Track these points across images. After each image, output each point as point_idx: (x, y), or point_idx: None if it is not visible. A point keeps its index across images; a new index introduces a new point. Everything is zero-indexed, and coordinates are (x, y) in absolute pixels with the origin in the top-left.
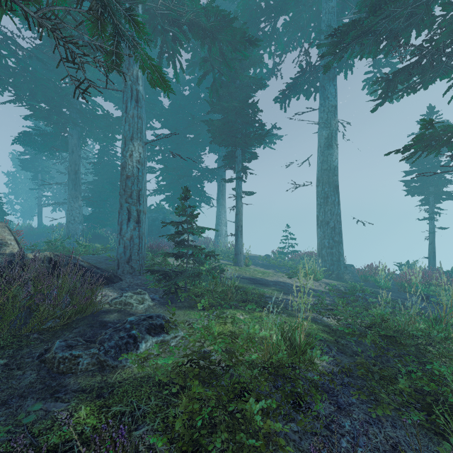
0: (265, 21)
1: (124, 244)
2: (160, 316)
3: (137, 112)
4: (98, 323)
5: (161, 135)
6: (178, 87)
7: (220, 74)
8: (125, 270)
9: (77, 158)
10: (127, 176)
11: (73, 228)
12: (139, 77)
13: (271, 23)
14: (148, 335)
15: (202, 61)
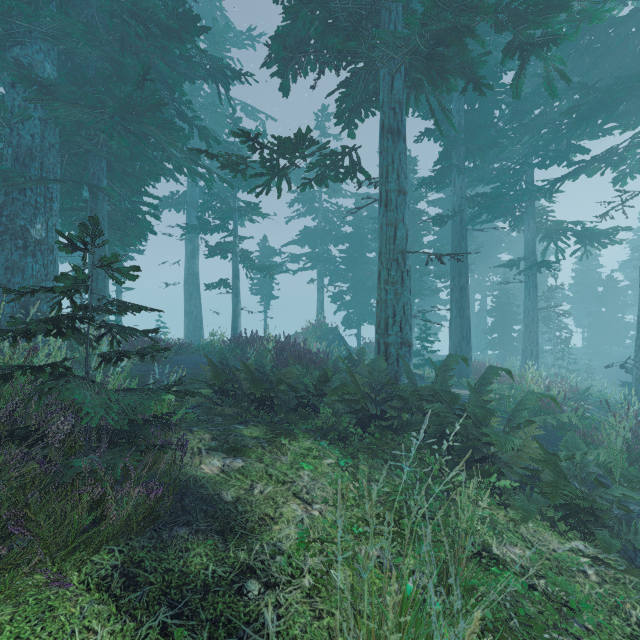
0: None
1: None
2: None
3: None
4: None
5: None
6: None
7: None
8: None
9: None
10: None
11: None
12: None
13: None
14: None
15: None
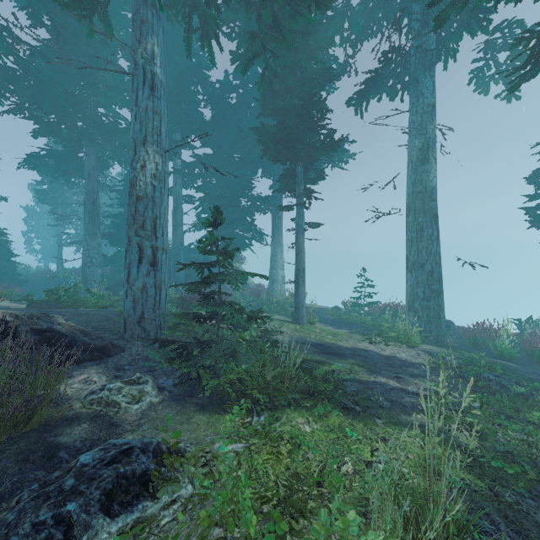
0: None
1: (134, 296)
2: (149, 448)
3: (153, 104)
4: (42, 451)
5: (201, 155)
6: (223, 95)
7: (274, 60)
8: (135, 334)
9: (95, 184)
10: (137, 197)
11: (90, 273)
12: (155, 54)
13: (342, 2)
14: (100, 518)
15: (249, 37)
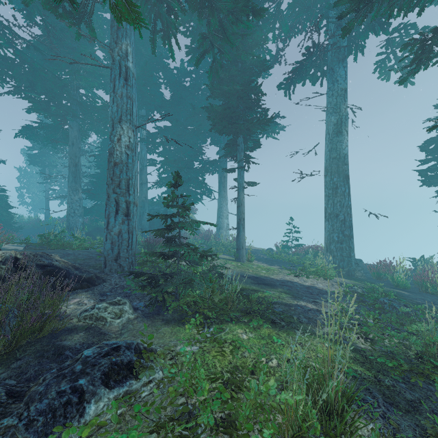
0: (269, 1)
1: (112, 240)
2: (131, 346)
3: (126, 91)
4: (53, 351)
5: (162, 127)
6: (179, 79)
7: (220, 54)
8: (113, 269)
9: (77, 150)
10: (114, 163)
11: (73, 221)
12: (128, 52)
13: (274, 7)
14: (102, 388)
15: (201, 38)
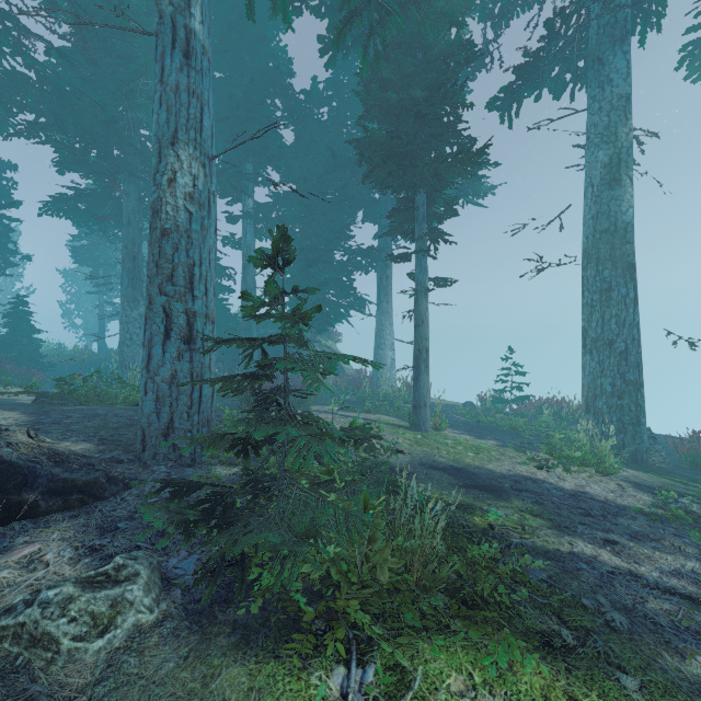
0: None
1: (157, 392)
2: None
3: (188, 79)
4: None
5: (280, 194)
6: (310, 110)
7: (383, 28)
8: (159, 454)
9: (136, 233)
10: (162, 231)
11: (129, 354)
12: None
13: None
14: None
15: None
